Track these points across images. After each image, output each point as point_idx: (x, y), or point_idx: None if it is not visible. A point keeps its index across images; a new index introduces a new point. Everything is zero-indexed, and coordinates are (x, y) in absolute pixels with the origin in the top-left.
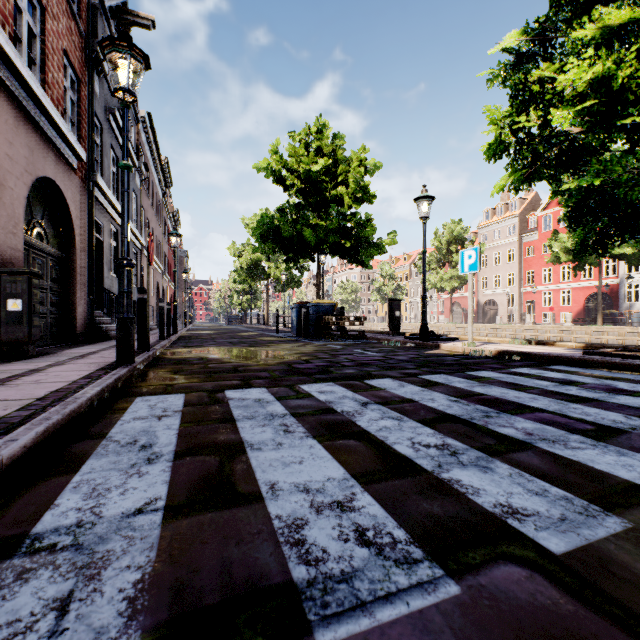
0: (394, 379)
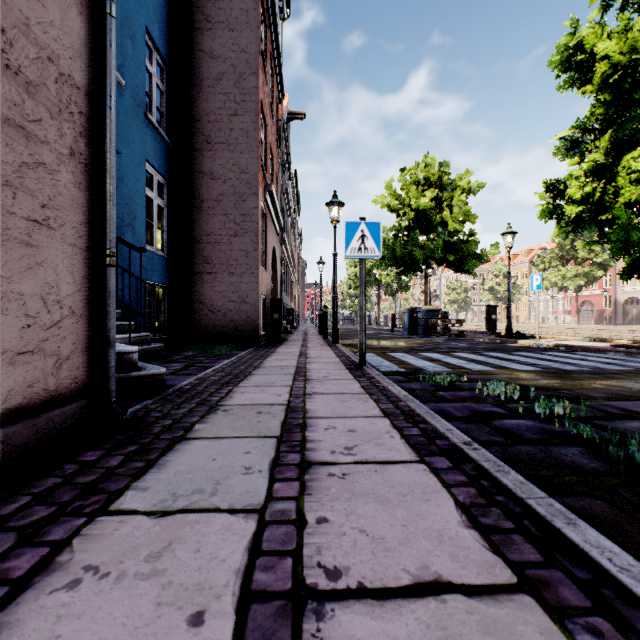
0: (466, 353)
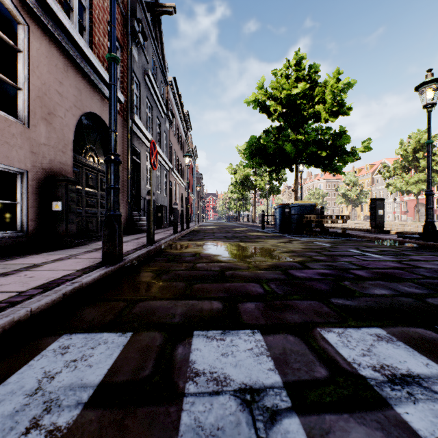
0: None
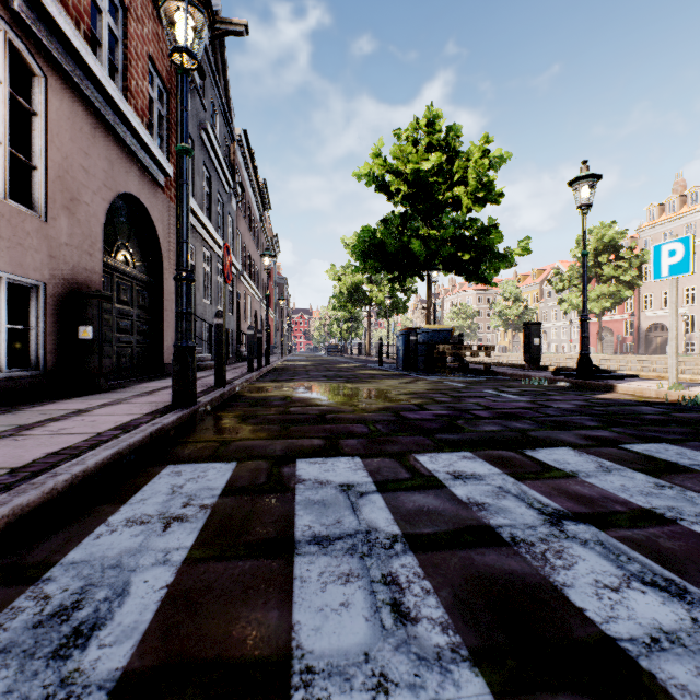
0: (578, 450)
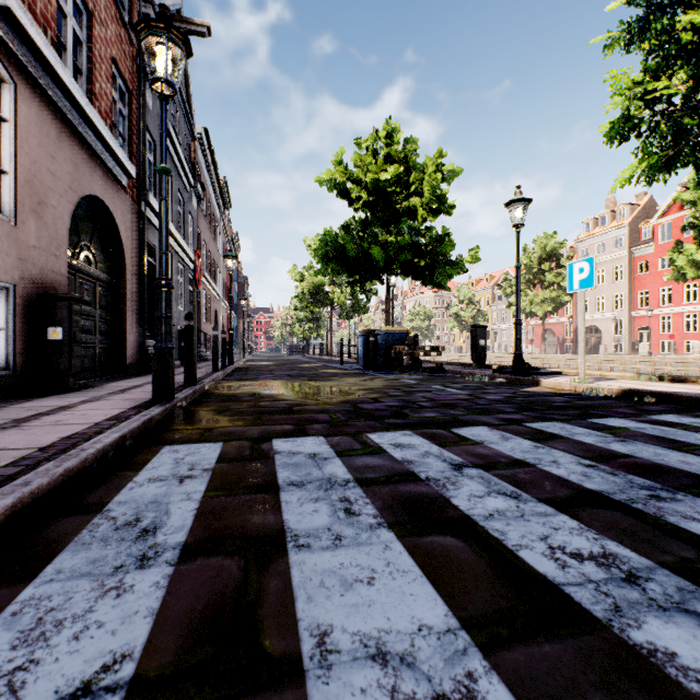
0: (491, 428)
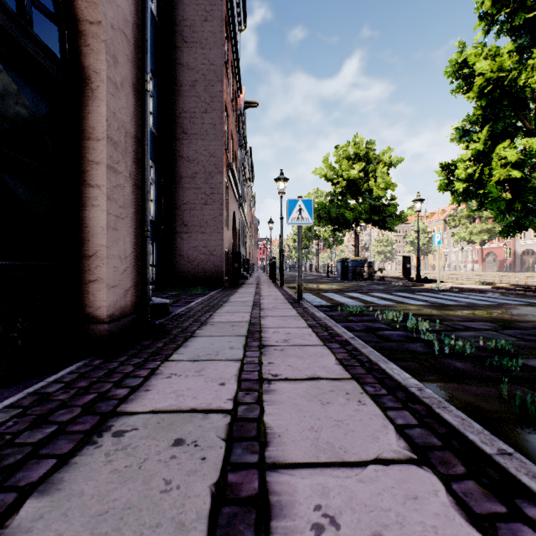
0: (380, 293)
